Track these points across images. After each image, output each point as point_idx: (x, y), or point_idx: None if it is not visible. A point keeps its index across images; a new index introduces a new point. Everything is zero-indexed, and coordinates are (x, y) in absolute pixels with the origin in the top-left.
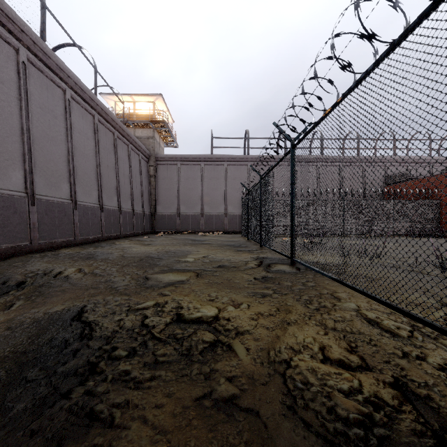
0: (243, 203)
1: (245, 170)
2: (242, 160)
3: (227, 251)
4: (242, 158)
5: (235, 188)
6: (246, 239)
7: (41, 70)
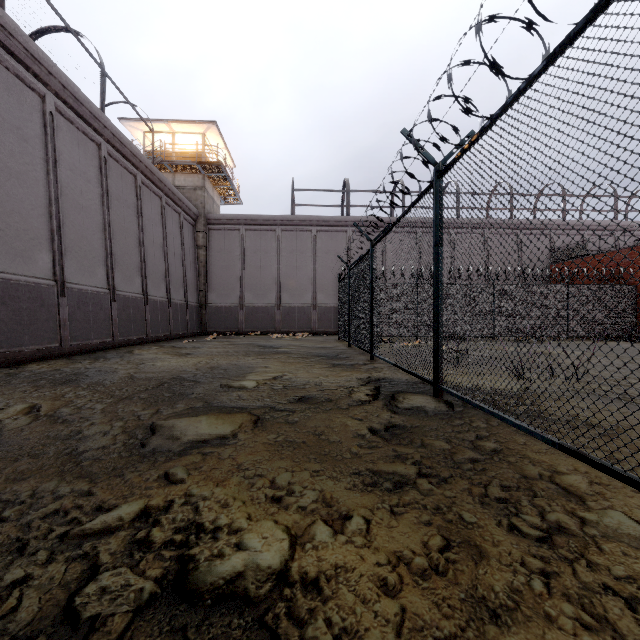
0: (341, 288)
1: (343, 239)
2: (338, 225)
3: (315, 366)
4: (339, 220)
5: (328, 267)
6: (345, 345)
7: None
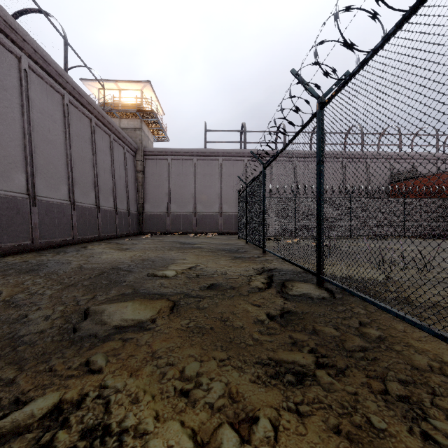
0: (240, 201)
1: (241, 165)
2: (238, 155)
3: (221, 258)
4: (238, 152)
5: (230, 186)
6: (243, 242)
7: None
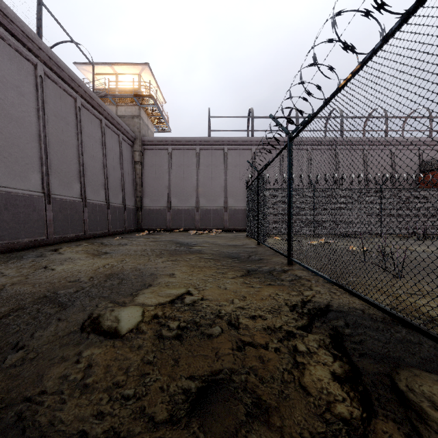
0: (249, 192)
1: (249, 155)
2: (245, 144)
3: (228, 274)
4: (245, 140)
5: (236, 177)
6: (254, 243)
7: None
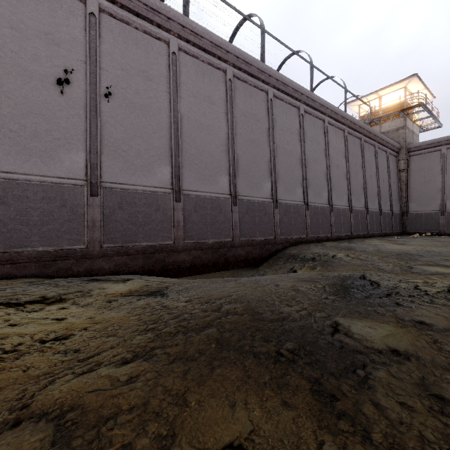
0: None
1: None
2: None
3: None
4: None
5: None
6: None
7: (310, 114)
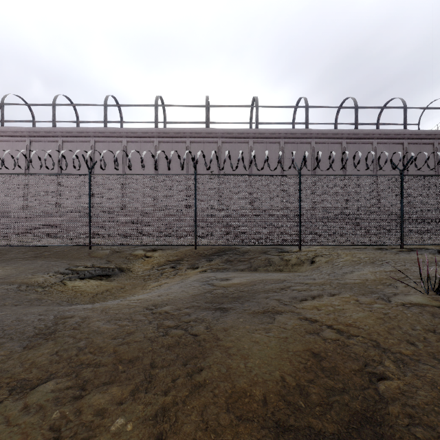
0: None
1: None
2: None
3: None
4: None
5: None
6: None
7: (355, 143)
